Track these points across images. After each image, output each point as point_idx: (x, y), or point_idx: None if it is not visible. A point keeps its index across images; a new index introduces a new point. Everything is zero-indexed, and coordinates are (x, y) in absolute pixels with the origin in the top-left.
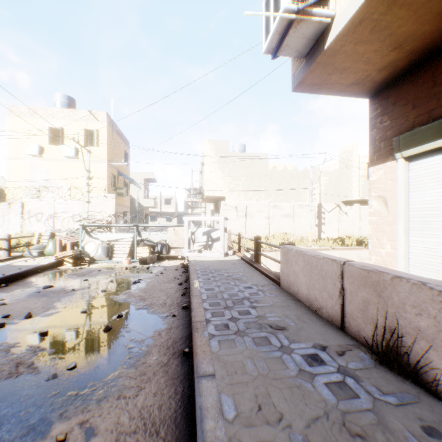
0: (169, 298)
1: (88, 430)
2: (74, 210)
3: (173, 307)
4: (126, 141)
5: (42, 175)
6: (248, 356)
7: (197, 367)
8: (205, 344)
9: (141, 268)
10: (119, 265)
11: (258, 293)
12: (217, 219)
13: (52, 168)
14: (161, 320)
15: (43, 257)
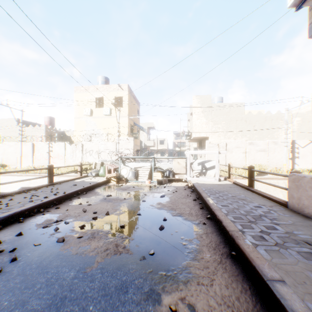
0: (192, 209)
1: (190, 306)
2: (109, 148)
3: (199, 217)
4: (138, 102)
5: (91, 127)
6: (306, 269)
7: (261, 271)
8: (254, 251)
9: (159, 187)
10: (143, 184)
11: (271, 212)
12: (213, 153)
13: (97, 123)
14: (195, 225)
15: (98, 177)
